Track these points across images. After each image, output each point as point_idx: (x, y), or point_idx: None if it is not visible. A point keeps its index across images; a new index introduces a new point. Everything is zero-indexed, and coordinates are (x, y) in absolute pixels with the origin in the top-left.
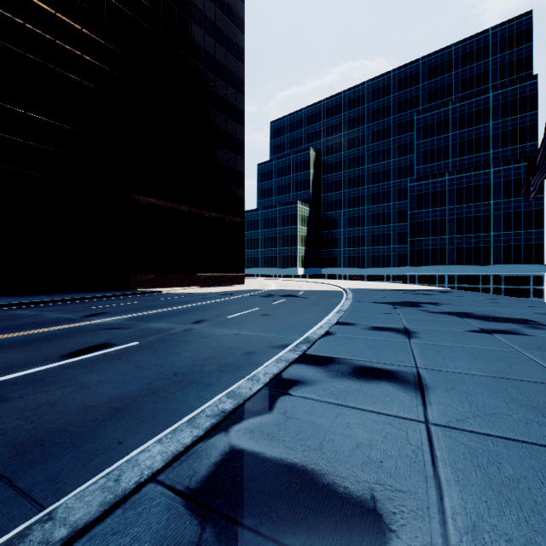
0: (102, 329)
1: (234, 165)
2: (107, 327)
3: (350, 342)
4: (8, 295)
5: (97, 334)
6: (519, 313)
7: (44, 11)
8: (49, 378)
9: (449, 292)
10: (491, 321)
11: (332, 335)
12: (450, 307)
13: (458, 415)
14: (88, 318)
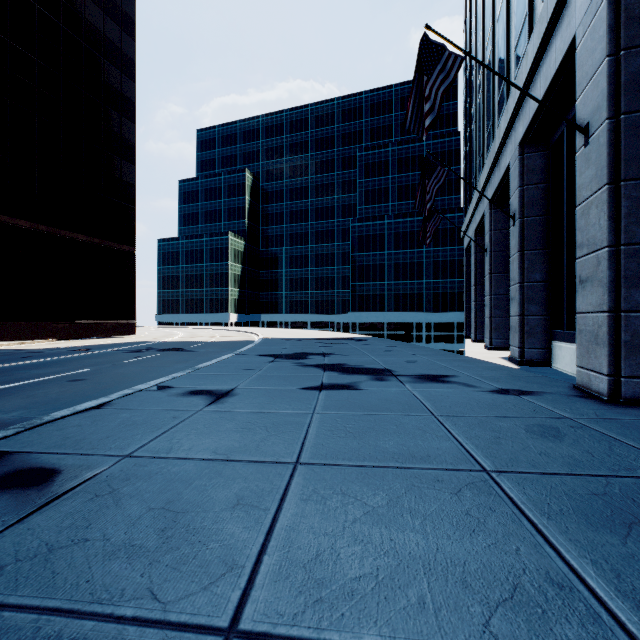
0: None
1: (117, 173)
2: None
3: (103, 419)
4: None
5: None
6: (392, 362)
7: None
8: None
9: (364, 340)
10: (349, 373)
11: (98, 409)
12: (335, 358)
13: (6, 558)
14: None
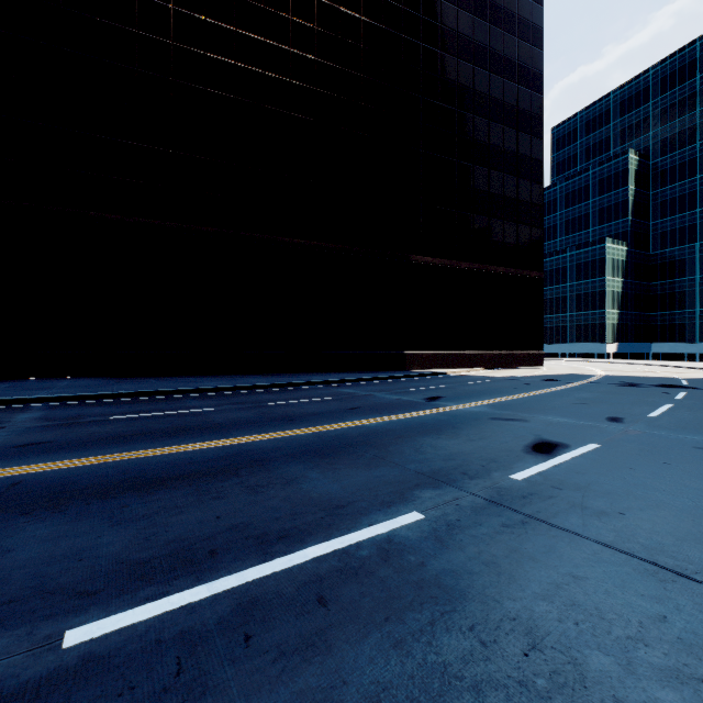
0: (491, 419)
1: (528, 198)
2: (489, 416)
3: None
4: (303, 372)
5: (501, 426)
6: None
7: (330, 69)
8: (588, 486)
9: None
10: None
11: None
12: None
13: None
14: (436, 403)
